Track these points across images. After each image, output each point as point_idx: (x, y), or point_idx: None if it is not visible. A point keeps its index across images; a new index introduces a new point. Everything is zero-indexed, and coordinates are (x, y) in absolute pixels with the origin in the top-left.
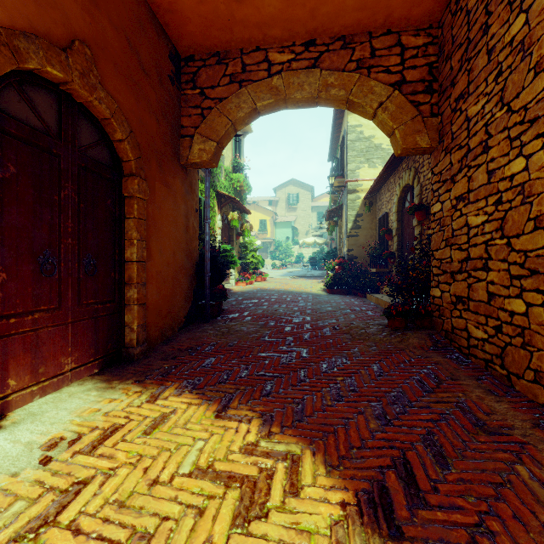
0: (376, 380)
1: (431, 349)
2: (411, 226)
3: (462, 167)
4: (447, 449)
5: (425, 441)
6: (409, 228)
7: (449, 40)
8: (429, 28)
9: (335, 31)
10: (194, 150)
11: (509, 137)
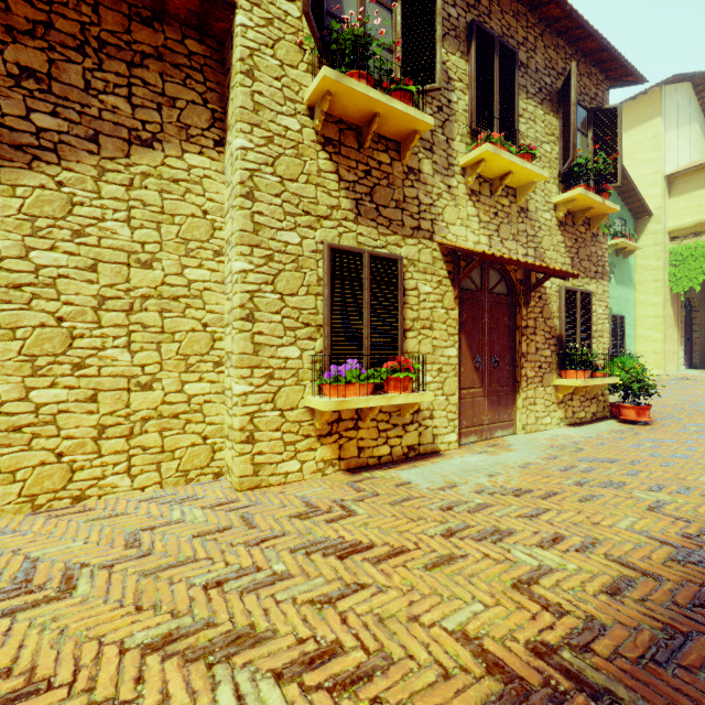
0: None
1: None
2: None
3: None
4: None
5: None
6: None
7: None
8: None
9: None
10: None
11: None
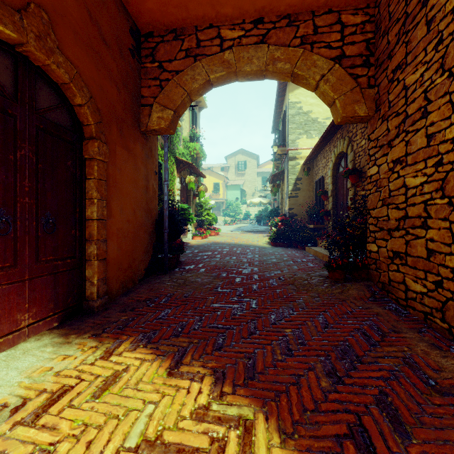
0: (322, 332)
1: (370, 300)
2: (345, 188)
3: (400, 133)
4: (403, 413)
5: (379, 403)
6: (343, 189)
7: (385, 17)
8: (367, 7)
9: (281, 9)
10: (153, 118)
11: (451, 101)
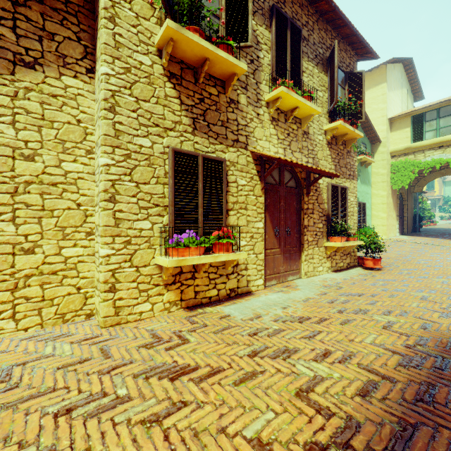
0: None
1: None
2: None
3: None
4: None
5: None
6: None
7: None
8: None
9: None
10: (415, 189)
11: None
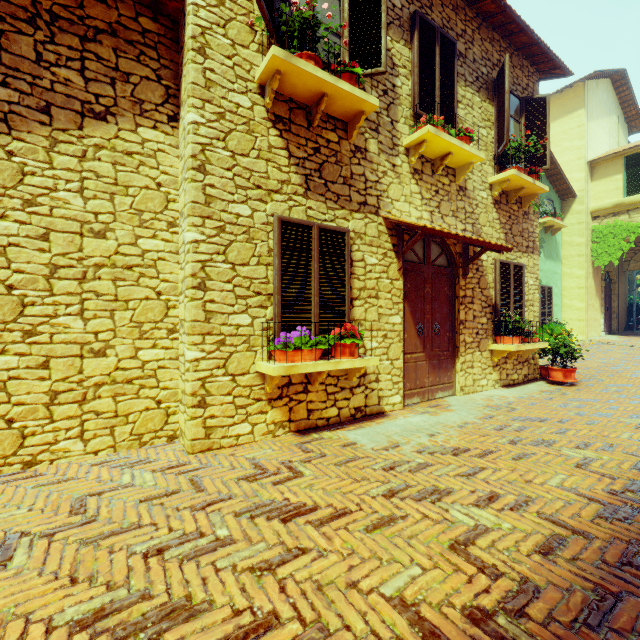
0: None
1: None
2: None
3: None
4: None
5: None
6: None
7: None
8: None
9: None
10: (630, 266)
11: None
